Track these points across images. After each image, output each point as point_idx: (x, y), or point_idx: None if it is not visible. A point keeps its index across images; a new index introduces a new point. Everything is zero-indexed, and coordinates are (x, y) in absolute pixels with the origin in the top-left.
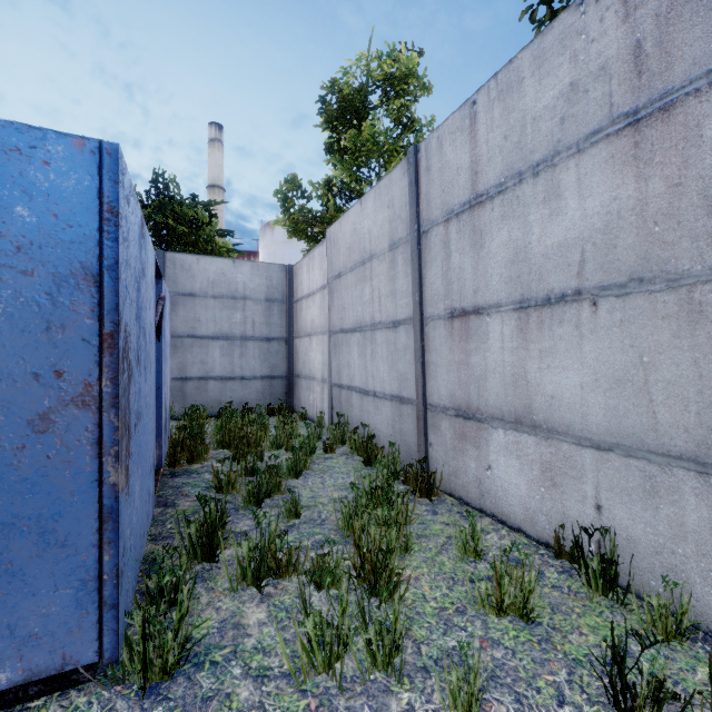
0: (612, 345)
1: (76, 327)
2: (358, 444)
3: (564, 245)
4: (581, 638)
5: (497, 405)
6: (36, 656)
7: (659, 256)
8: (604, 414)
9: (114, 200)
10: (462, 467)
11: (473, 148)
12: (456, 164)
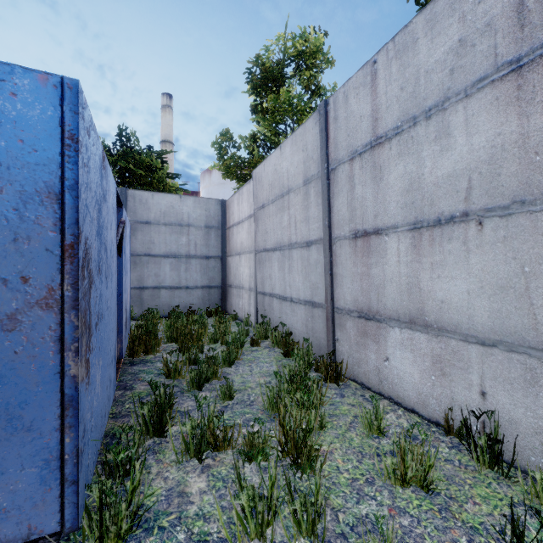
0: (496, 258)
1: (40, 239)
2: (278, 339)
3: (453, 175)
4: (475, 507)
5: (394, 308)
6: (4, 528)
7: (539, 181)
8: (489, 315)
9: (74, 129)
10: (364, 359)
11: (374, 99)
12: (359, 113)
